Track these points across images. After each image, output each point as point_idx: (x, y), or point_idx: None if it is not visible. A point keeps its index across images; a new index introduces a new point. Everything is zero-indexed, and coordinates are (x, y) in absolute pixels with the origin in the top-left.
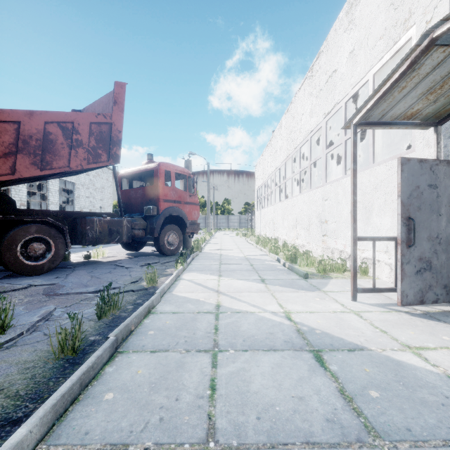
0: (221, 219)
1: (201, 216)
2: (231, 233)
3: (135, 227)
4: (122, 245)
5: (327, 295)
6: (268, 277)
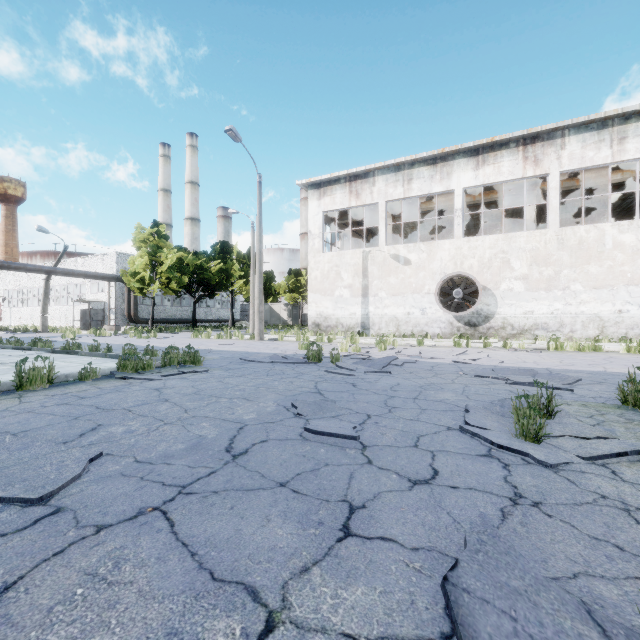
0: None
1: None
2: None
3: None
4: None
5: None
6: None
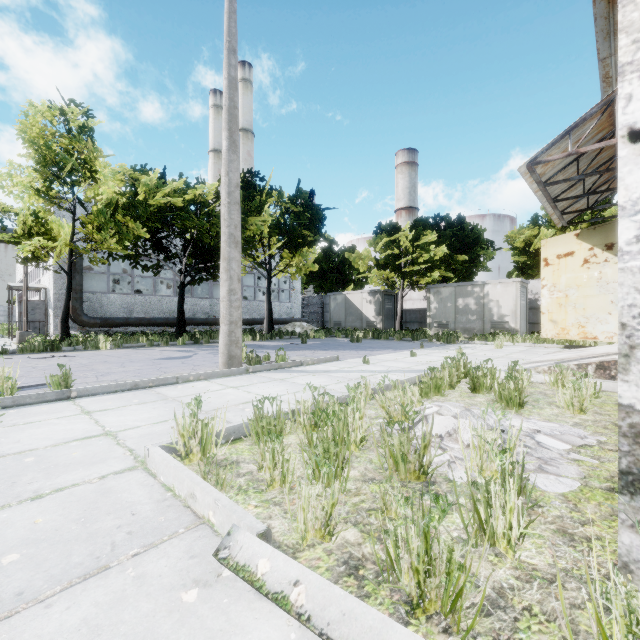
0: None
1: None
2: None
3: None
4: None
5: (2, 338)
6: None
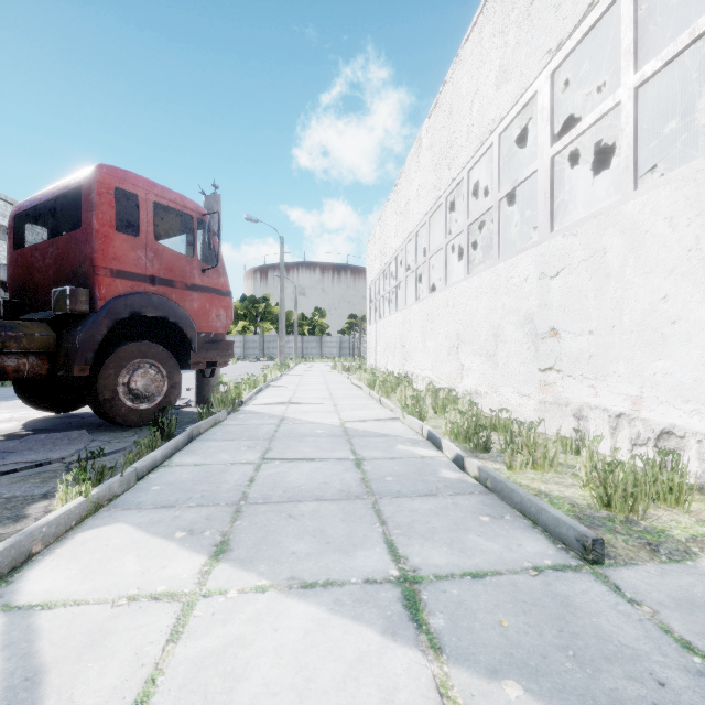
0: (309, 341)
1: (275, 336)
2: (325, 366)
3: (6, 347)
4: (21, 398)
5: None
6: (430, 553)
